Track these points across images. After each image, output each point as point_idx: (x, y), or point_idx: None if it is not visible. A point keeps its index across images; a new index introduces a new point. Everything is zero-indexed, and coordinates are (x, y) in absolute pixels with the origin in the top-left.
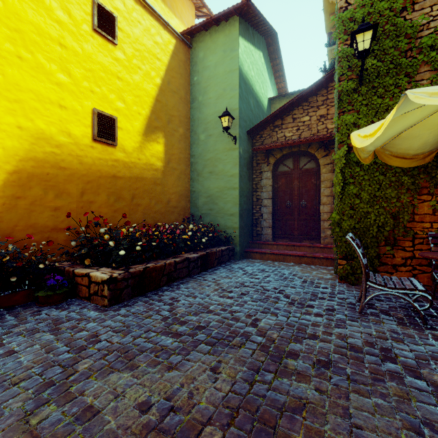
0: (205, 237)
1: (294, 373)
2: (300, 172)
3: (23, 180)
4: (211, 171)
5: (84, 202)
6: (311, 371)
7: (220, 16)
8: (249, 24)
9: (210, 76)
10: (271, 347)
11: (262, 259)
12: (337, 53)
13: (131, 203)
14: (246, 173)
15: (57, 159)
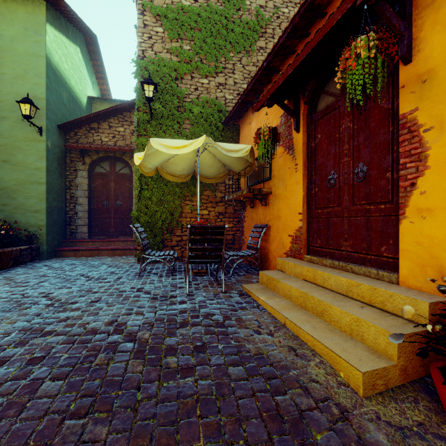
0: None
1: (70, 309)
2: (116, 175)
3: None
4: (6, 160)
5: None
6: (83, 306)
7: None
8: (61, 14)
9: (4, 47)
10: (57, 303)
11: (75, 256)
12: (136, 89)
13: None
14: (57, 169)
15: None
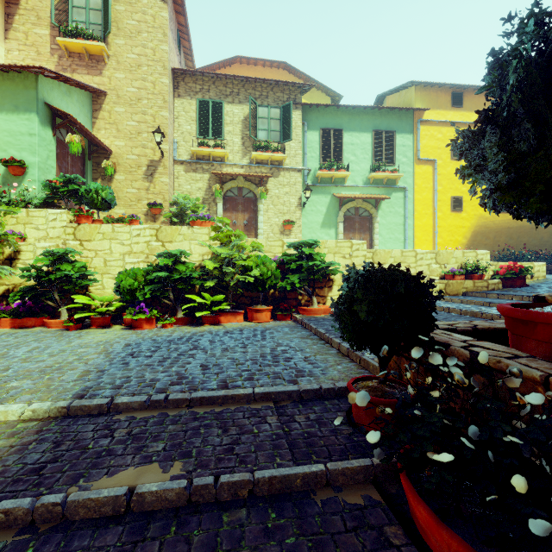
0: None
1: None
2: None
3: (475, 234)
4: None
5: (495, 241)
6: None
7: None
8: None
9: None
10: None
11: None
12: None
13: (516, 241)
14: None
15: (485, 224)
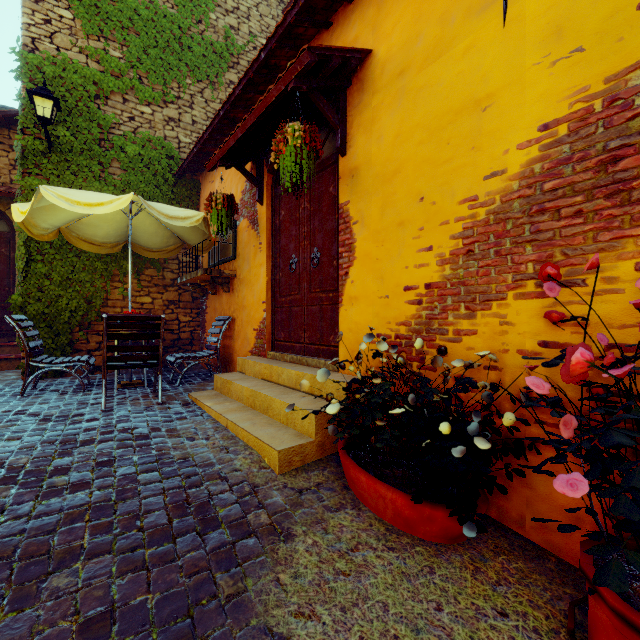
0: None
1: None
2: None
3: None
4: None
5: None
6: None
7: None
8: None
9: None
10: None
11: None
12: (20, 97)
13: None
14: None
15: None
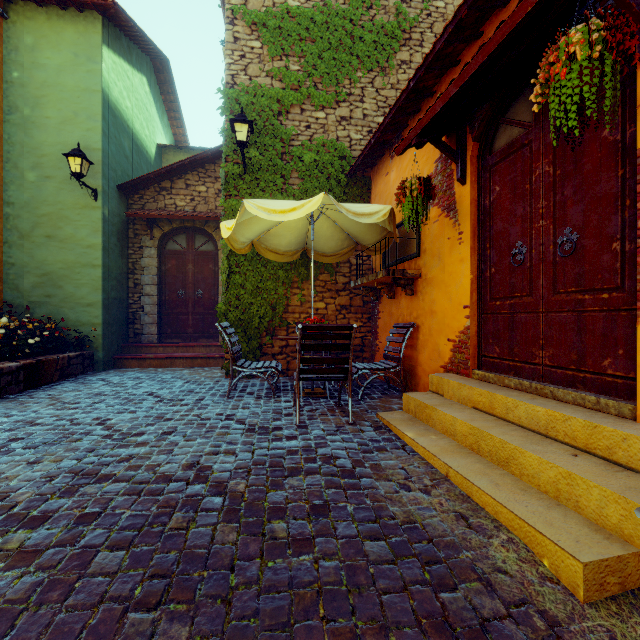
0: (36, 338)
1: (134, 444)
2: (196, 253)
3: None
4: (51, 235)
5: None
6: (152, 439)
7: (67, 0)
8: (122, 32)
9: (48, 82)
10: (116, 434)
11: (141, 366)
12: (224, 130)
13: None
14: (117, 246)
15: None
